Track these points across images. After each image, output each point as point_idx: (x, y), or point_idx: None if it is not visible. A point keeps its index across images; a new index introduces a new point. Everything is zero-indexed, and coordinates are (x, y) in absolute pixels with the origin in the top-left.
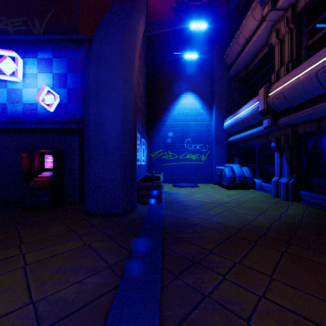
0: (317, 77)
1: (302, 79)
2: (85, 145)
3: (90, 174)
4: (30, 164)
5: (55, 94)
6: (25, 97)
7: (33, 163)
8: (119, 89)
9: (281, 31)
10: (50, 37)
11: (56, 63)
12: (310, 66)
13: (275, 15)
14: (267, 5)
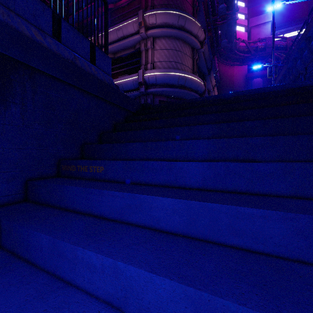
0: None
1: None
2: None
3: None
4: None
5: None
6: None
7: None
8: None
9: None
10: None
11: None
12: (114, 82)
13: None
14: None
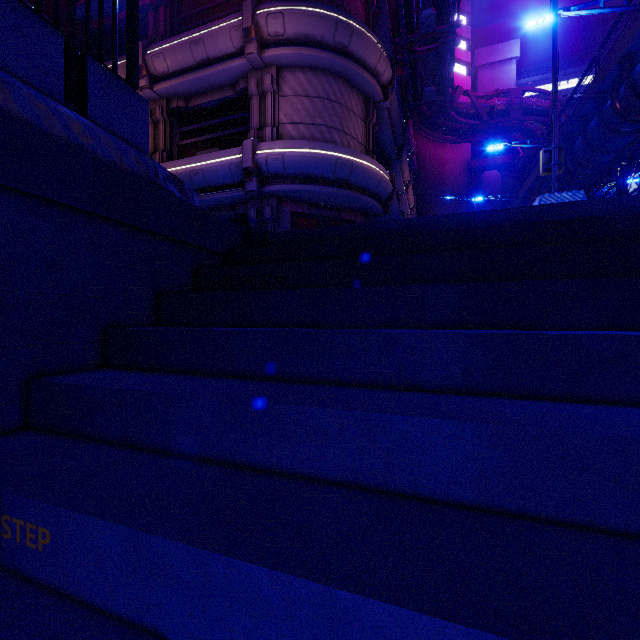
0: (190, 175)
1: (181, 173)
2: None
3: None
4: None
5: None
6: None
7: None
8: None
9: (157, 115)
10: None
11: None
12: (186, 165)
13: (151, 94)
14: (145, 79)
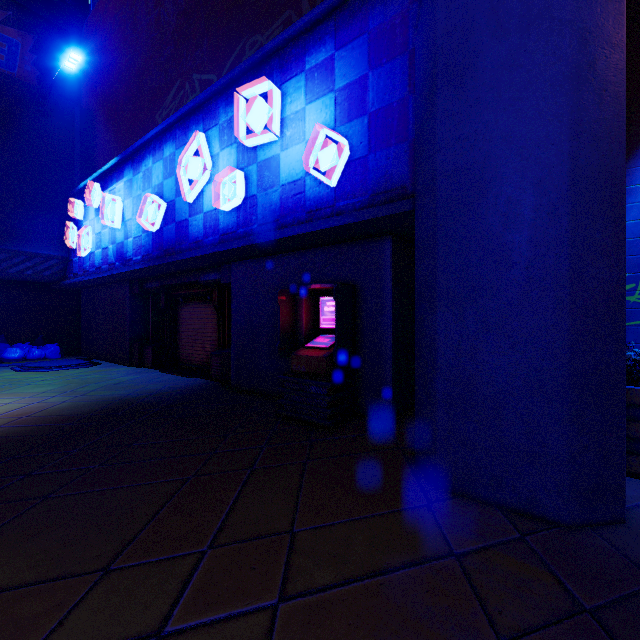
0: None
1: None
2: (420, 256)
3: (440, 351)
4: (294, 319)
5: (340, 141)
6: (285, 170)
7: (299, 317)
8: (560, 5)
9: None
10: (329, 2)
11: (342, 62)
12: None
13: None
14: None
